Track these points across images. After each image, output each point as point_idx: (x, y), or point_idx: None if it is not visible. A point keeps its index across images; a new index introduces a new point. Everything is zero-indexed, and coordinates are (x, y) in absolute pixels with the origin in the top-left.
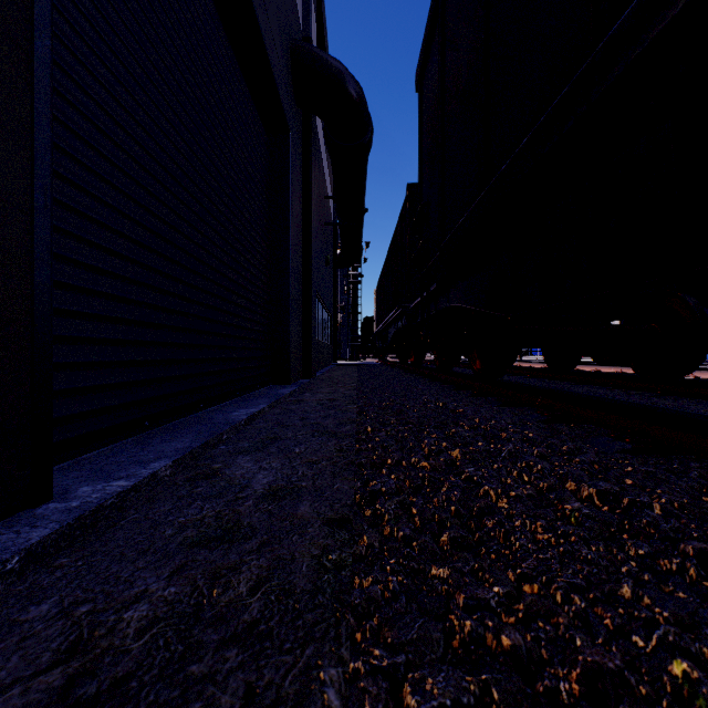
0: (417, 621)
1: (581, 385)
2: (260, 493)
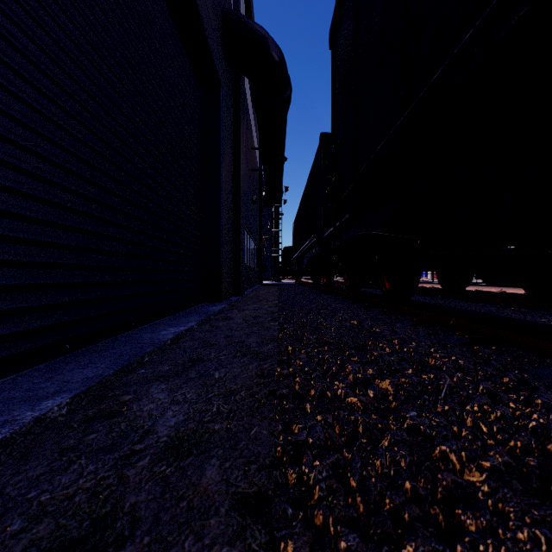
0: None
1: (473, 303)
2: (162, 444)
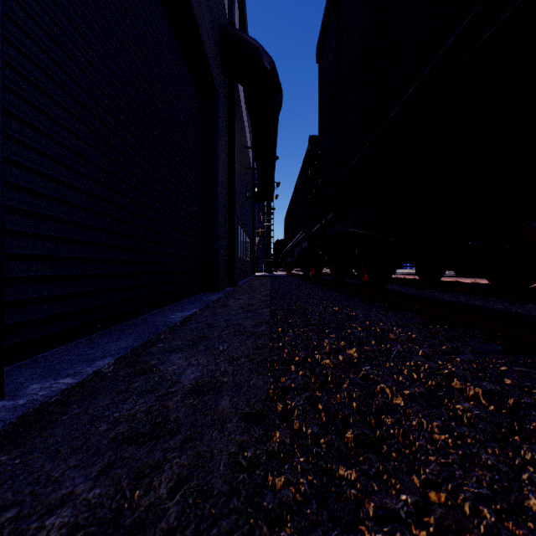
0: (329, 534)
1: (445, 293)
2: (187, 388)
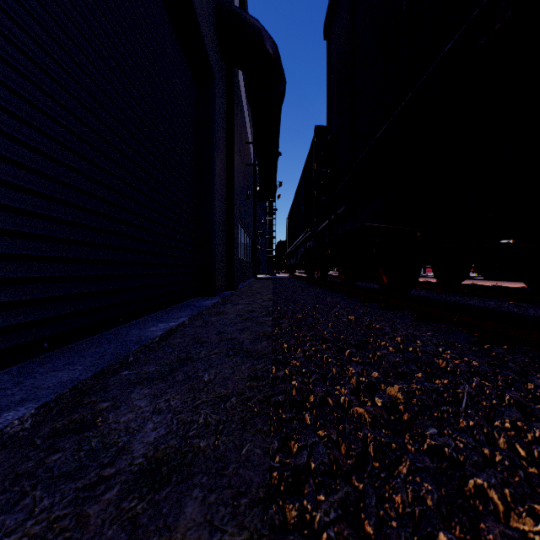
0: None
1: (470, 297)
2: (136, 468)
